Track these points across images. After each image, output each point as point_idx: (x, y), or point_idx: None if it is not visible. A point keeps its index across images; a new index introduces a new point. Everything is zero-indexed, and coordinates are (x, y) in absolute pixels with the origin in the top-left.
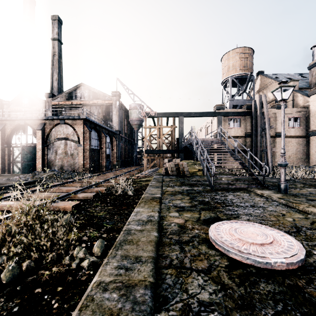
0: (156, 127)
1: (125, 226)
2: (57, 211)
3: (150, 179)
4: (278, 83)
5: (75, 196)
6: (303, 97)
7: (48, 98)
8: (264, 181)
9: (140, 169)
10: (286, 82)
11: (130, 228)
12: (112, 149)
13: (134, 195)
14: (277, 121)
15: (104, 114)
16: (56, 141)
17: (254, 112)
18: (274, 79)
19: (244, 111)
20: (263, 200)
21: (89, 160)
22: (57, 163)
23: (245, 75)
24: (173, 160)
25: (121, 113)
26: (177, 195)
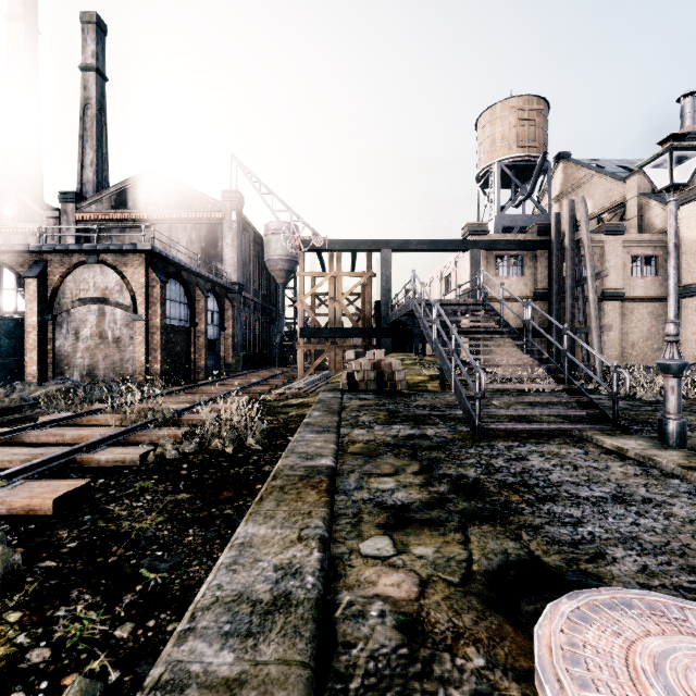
0: (327, 275)
1: (167, 646)
2: (4, 517)
3: (310, 401)
4: (604, 177)
5: (87, 459)
6: (665, 208)
7: (66, 204)
8: (617, 411)
9: (290, 374)
10: (683, 138)
11: (183, 671)
12: (224, 327)
13: (263, 450)
14: (606, 264)
15: (205, 244)
16: (75, 306)
17: (555, 242)
18: (596, 169)
19: (533, 239)
20: (637, 472)
21: (160, 353)
22: (79, 362)
23: (531, 159)
24: (368, 353)
25: (244, 244)
26: (383, 456)
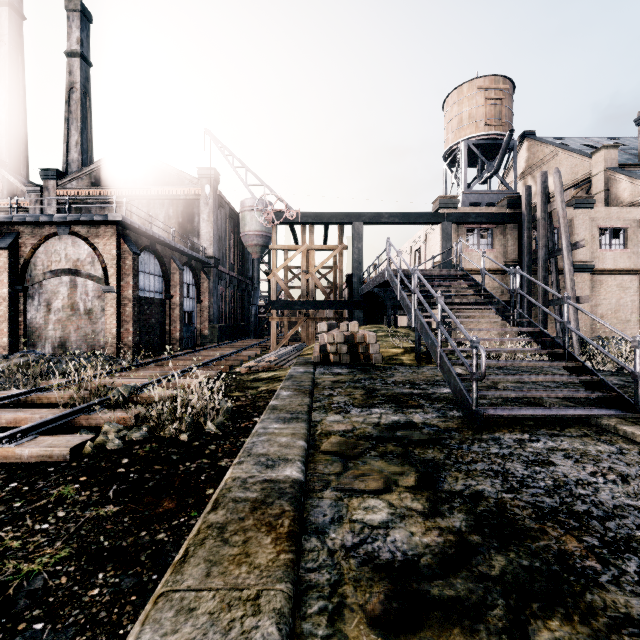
0: (300, 248)
1: None
2: None
3: (281, 375)
4: (570, 154)
5: (6, 453)
6: (633, 181)
7: (47, 181)
8: None
9: (264, 345)
10: None
11: None
12: (199, 299)
13: (224, 436)
14: (575, 236)
15: (182, 219)
16: (47, 278)
17: (526, 214)
18: (561, 146)
19: (503, 212)
20: None
21: (132, 325)
22: (51, 333)
23: (497, 137)
24: (341, 325)
25: (220, 219)
26: (366, 457)
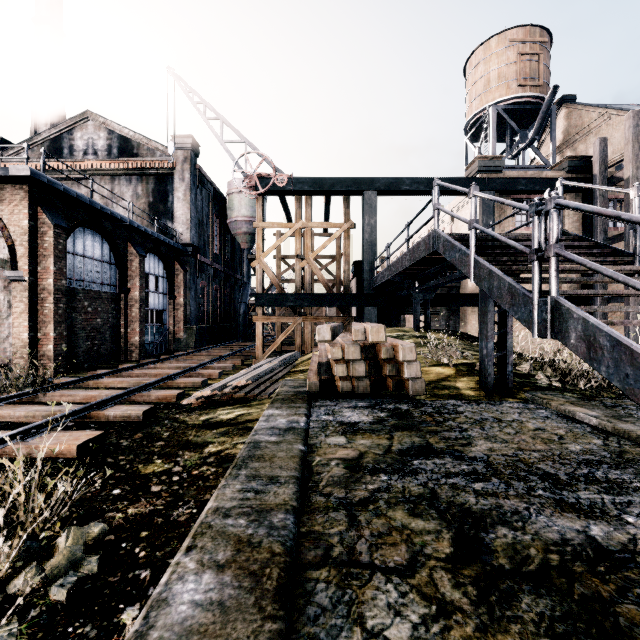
0: (293, 226)
1: None
2: None
3: (251, 417)
4: None
5: None
6: None
7: None
8: None
9: (250, 352)
10: None
11: None
12: (172, 295)
13: None
14: None
15: (153, 198)
16: None
17: (599, 177)
18: (615, 107)
19: (563, 176)
20: None
21: (53, 327)
22: None
23: (532, 101)
24: (355, 329)
25: (201, 200)
26: None
